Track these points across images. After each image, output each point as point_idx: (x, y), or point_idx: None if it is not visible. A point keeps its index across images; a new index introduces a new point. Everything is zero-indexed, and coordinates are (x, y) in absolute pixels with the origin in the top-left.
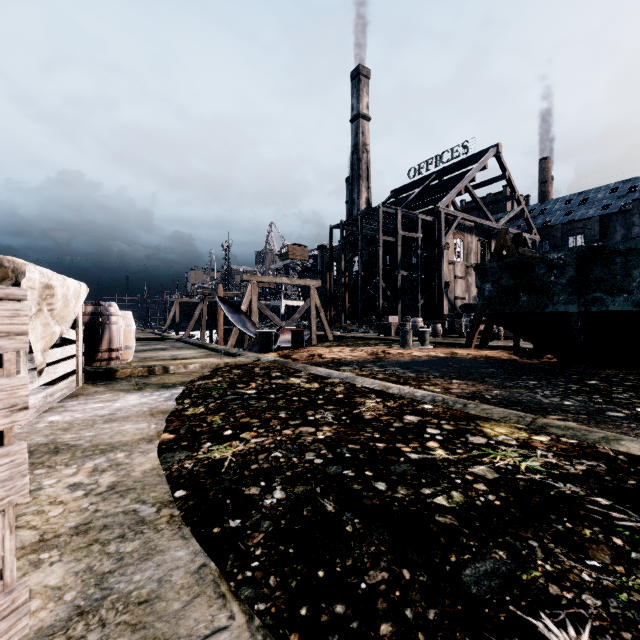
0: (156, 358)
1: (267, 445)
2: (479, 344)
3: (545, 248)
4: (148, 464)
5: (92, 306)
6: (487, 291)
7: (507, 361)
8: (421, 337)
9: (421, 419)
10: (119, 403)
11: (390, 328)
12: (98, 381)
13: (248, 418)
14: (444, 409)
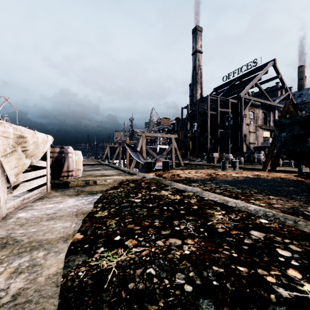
0: (93, 175)
1: (144, 257)
2: (270, 169)
3: None
4: (54, 267)
5: (59, 148)
6: (283, 138)
7: (297, 181)
8: (233, 164)
9: (265, 236)
10: (62, 204)
11: (214, 159)
12: (59, 188)
13: (133, 224)
14: (279, 225)
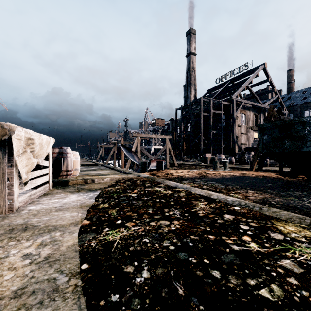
0: (90, 174)
1: (140, 232)
2: (257, 168)
3: (291, 117)
4: (71, 241)
5: (58, 149)
6: (264, 140)
7: (277, 179)
8: (224, 164)
9: (234, 217)
10: (66, 199)
11: (207, 159)
12: (59, 186)
13: (131, 212)
14: (247, 210)
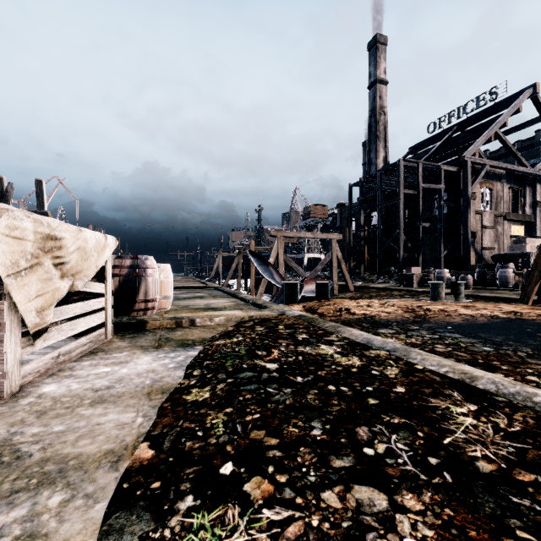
0: (191, 307)
1: None
2: (536, 300)
3: None
4: None
5: (130, 259)
6: None
7: None
8: (455, 290)
9: None
10: (127, 368)
11: (413, 279)
12: (128, 333)
13: (262, 431)
14: None
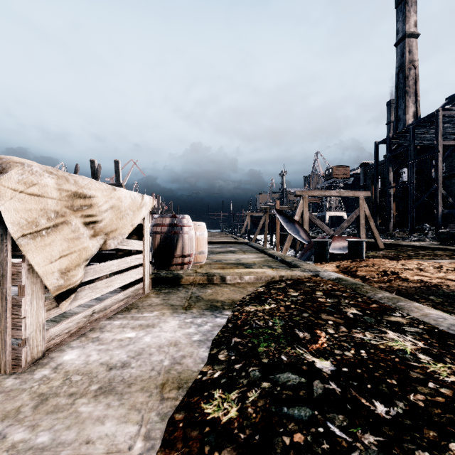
0: (223, 261)
1: None
2: None
3: None
4: None
5: (170, 218)
6: None
7: None
8: None
9: None
10: (151, 335)
11: None
12: (164, 287)
13: None
14: None
